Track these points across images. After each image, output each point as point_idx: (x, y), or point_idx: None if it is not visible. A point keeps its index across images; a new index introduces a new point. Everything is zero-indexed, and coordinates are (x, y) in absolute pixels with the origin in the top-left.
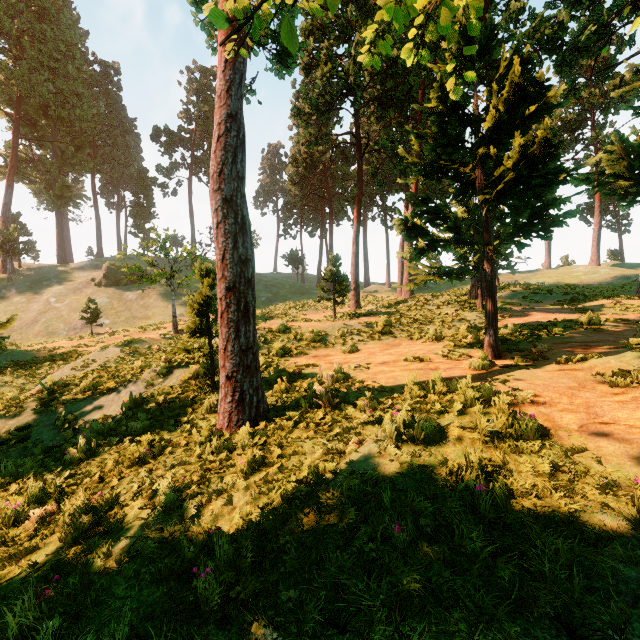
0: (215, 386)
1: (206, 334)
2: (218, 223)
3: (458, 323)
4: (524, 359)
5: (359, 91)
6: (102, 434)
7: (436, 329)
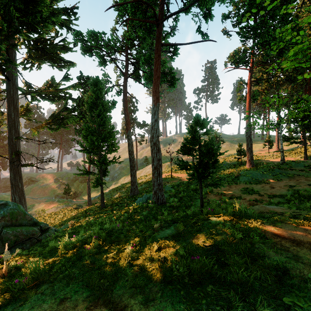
0: (241, 164)
1: (241, 155)
2: (247, 139)
3: (310, 153)
4: (310, 159)
5: (277, 86)
6: (227, 169)
7: (301, 155)
